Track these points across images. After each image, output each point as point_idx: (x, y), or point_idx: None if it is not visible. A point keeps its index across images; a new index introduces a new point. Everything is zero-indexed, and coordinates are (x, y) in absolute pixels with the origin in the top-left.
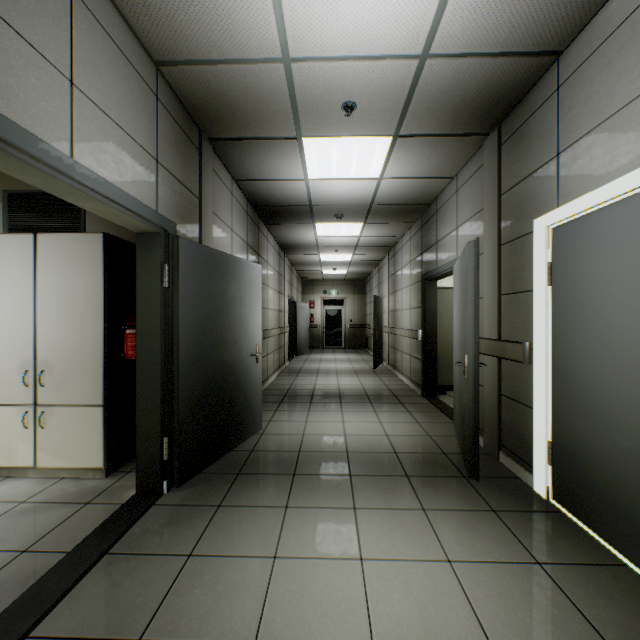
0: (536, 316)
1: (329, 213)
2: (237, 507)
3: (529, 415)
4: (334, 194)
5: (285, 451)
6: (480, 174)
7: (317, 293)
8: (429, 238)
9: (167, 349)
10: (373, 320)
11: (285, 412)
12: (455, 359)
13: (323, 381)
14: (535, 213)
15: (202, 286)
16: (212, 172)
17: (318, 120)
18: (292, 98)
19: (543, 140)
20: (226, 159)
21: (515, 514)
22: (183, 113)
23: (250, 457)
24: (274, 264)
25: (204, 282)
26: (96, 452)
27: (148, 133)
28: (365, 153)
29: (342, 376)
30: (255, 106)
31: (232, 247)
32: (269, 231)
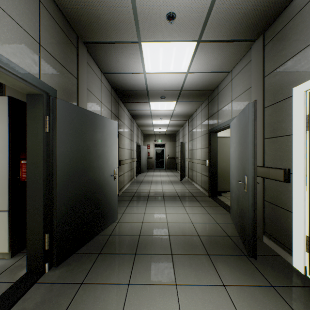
0: (295, 151)
1: (157, 95)
2: (94, 285)
3: (288, 216)
4: (160, 83)
5: (131, 235)
6: (248, 67)
7: (151, 141)
8: (213, 109)
9: (48, 174)
10: (180, 155)
11: (132, 207)
12: (232, 177)
13: (154, 187)
14: (293, 84)
15: (75, 132)
16: (86, 64)
17: (151, 28)
18: (134, 9)
19: (301, 34)
20: (96, 58)
21: (288, 289)
22: (63, 20)
23: (108, 240)
24: (128, 125)
25: (77, 129)
26: (3, 242)
27: (31, 22)
28: (179, 54)
29: (164, 184)
30: (110, 15)
31: (101, 112)
32: (125, 106)
